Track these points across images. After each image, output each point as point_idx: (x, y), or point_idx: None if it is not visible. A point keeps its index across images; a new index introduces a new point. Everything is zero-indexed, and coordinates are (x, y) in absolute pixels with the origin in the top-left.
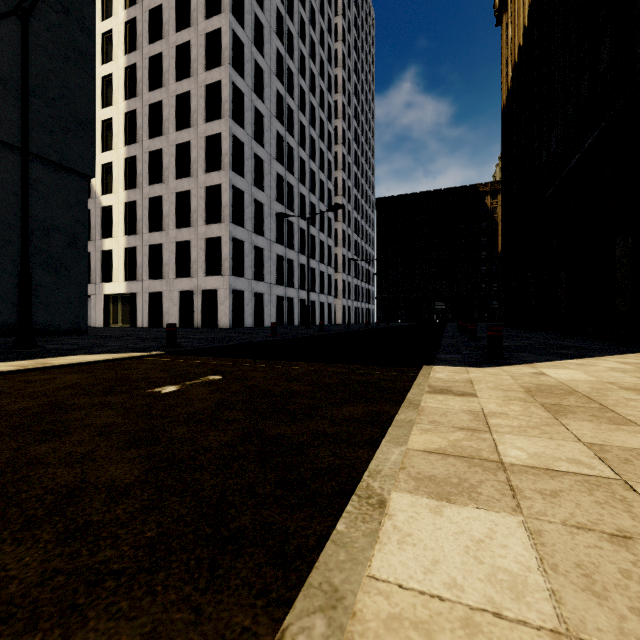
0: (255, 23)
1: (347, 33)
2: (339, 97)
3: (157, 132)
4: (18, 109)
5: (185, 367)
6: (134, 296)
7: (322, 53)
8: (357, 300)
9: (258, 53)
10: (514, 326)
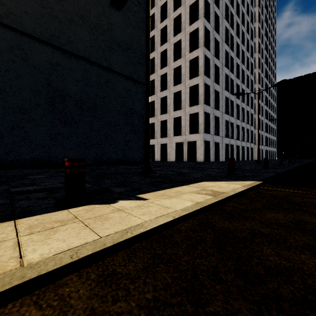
0: None
1: None
2: (256, 24)
3: (164, 65)
4: (122, 56)
5: None
6: (153, 146)
7: (248, 0)
8: (266, 145)
9: (216, 7)
10: None
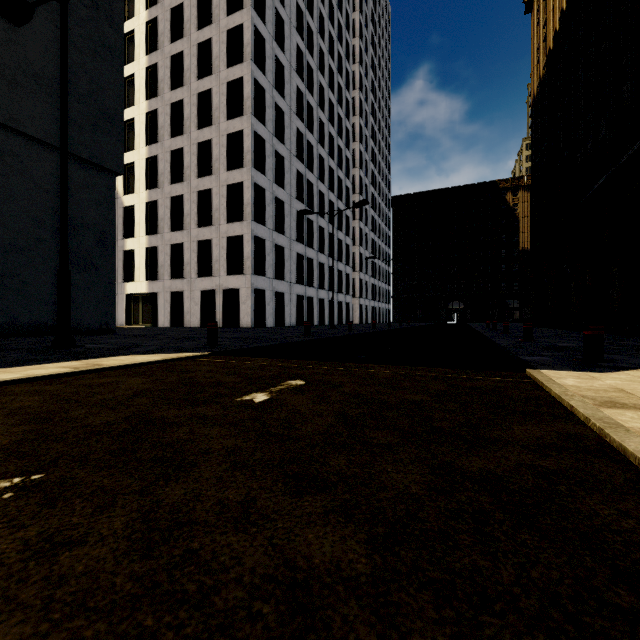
0: (276, 19)
1: (364, 29)
2: (356, 94)
3: (178, 131)
4: (49, 105)
5: (250, 369)
6: (155, 296)
7: (340, 49)
8: (374, 299)
9: (279, 49)
10: (547, 326)
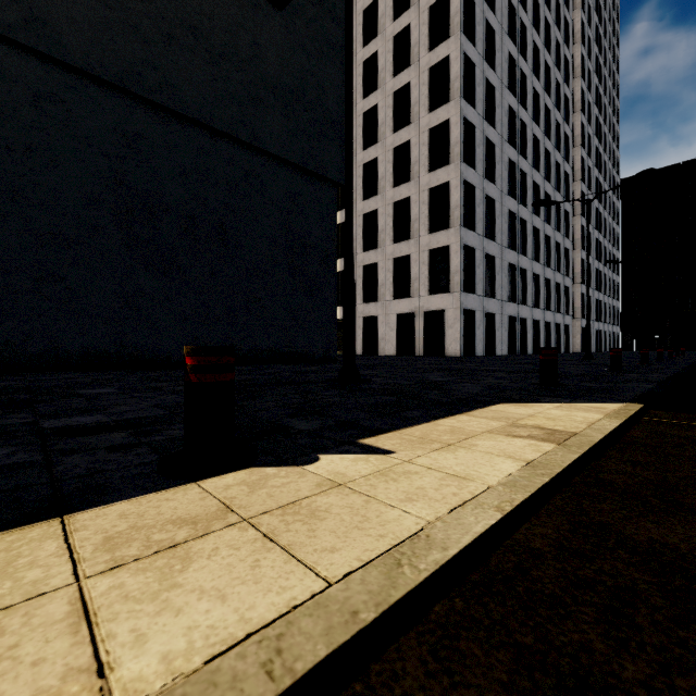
0: None
1: None
2: (576, 49)
3: (371, 141)
4: (284, 118)
5: None
6: None
7: None
8: (598, 320)
9: (489, 11)
10: None
